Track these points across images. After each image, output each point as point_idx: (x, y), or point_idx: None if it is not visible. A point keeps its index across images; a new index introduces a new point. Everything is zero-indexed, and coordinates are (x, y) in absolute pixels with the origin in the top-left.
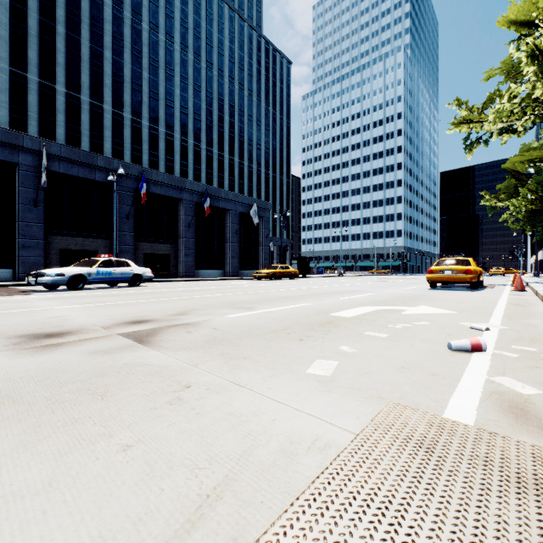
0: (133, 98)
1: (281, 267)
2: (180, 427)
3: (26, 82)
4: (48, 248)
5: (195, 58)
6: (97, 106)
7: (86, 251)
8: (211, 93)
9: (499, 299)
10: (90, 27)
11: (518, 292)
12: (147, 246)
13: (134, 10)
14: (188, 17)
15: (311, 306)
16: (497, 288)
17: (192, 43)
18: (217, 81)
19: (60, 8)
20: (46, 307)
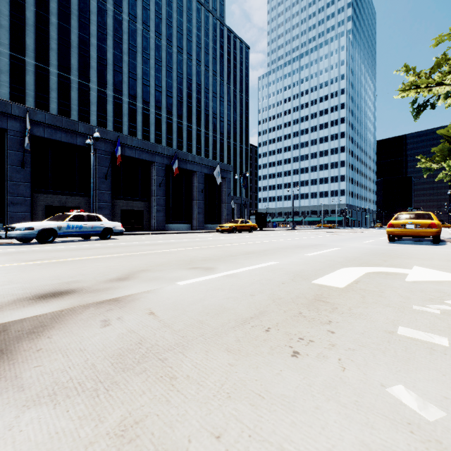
0: (115, 78)
1: (241, 222)
2: None
3: (24, 65)
4: (35, 204)
5: (167, 44)
6: (84, 85)
7: (69, 207)
8: (181, 74)
9: None
10: (78, 18)
11: None
12: (123, 203)
13: (116, 3)
14: (162, 9)
15: (281, 266)
16: None
17: (165, 31)
18: (186, 64)
19: (53, 2)
20: None
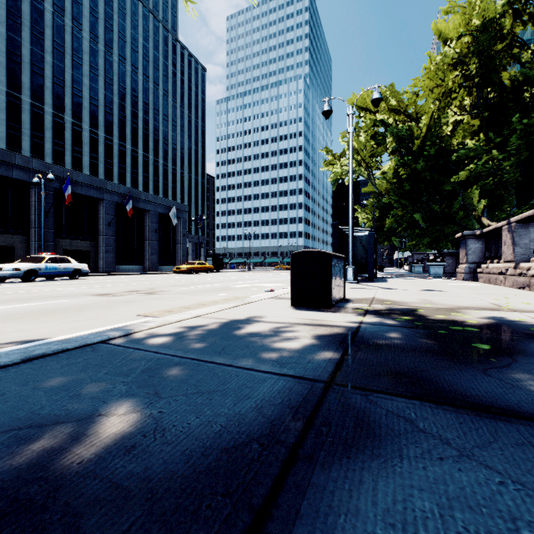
0: (33, 81)
1: (198, 263)
2: (189, 300)
3: None
4: None
5: (106, 50)
6: None
7: (1, 247)
8: (124, 88)
9: None
10: None
11: None
12: (66, 242)
13: None
14: (99, 6)
15: (221, 285)
16: None
17: (103, 34)
18: (131, 77)
19: None
20: (54, 289)
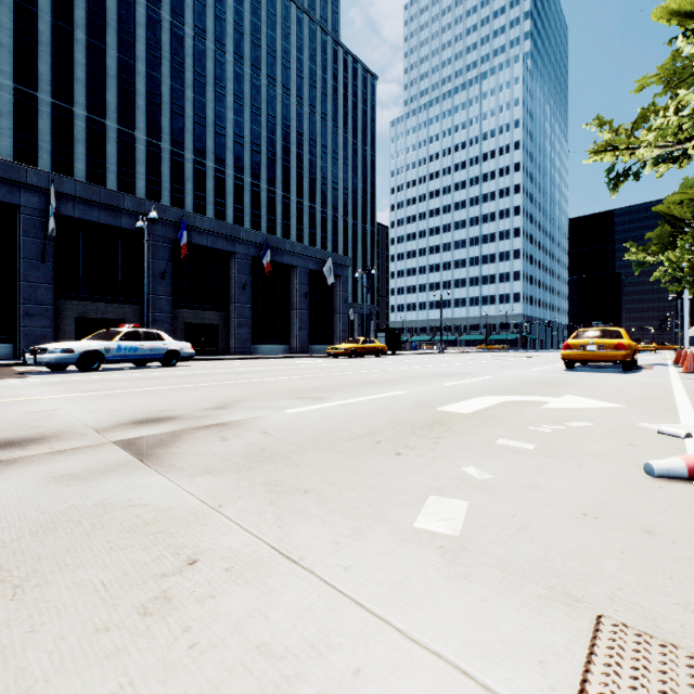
0: (173, 124)
1: (364, 341)
2: None
3: (36, 104)
4: (60, 316)
5: (253, 73)
6: (126, 134)
7: (110, 320)
8: (274, 117)
9: (672, 386)
10: (118, 32)
11: (691, 374)
12: (189, 314)
13: (174, 10)
14: (244, 19)
15: (408, 396)
16: (657, 368)
17: (249, 53)
18: (281, 102)
19: (79, 8)
20: (33, 396)
